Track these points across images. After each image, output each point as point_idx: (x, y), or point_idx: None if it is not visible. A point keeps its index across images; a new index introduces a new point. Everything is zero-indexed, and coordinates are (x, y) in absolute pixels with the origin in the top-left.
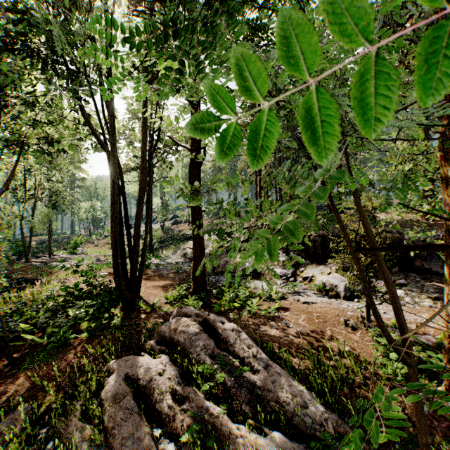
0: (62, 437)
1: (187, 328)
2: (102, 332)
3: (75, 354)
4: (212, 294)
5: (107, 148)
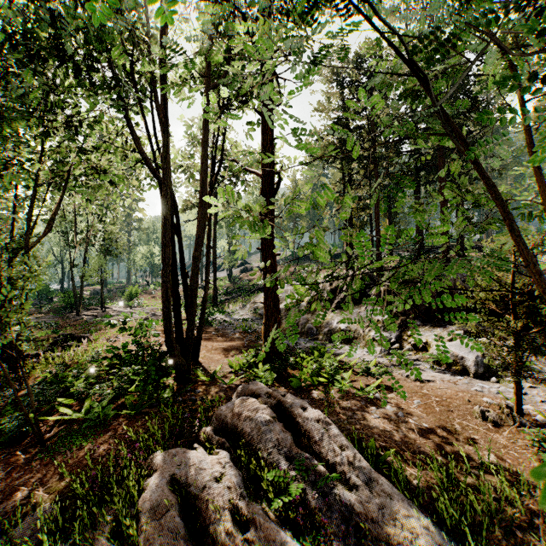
0: None
1: (255, 414)
2: (149, 408)
3: (114, 437)
4: (289, 364)
5: (158, 177)
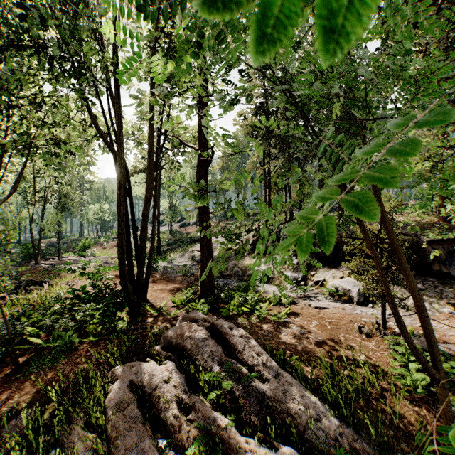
0: (64, 446)
1: (194, 334)
2: (108, 336)
3: (80, 358)
4: (220, 298)
5: (113, 149)
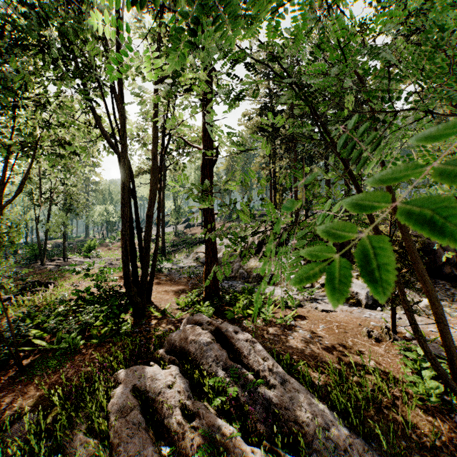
0: (66, 452)
1: (198, 337)
2: (111, 338)
3: (84, 361)
4: (225, 301)
5: (117, 150)
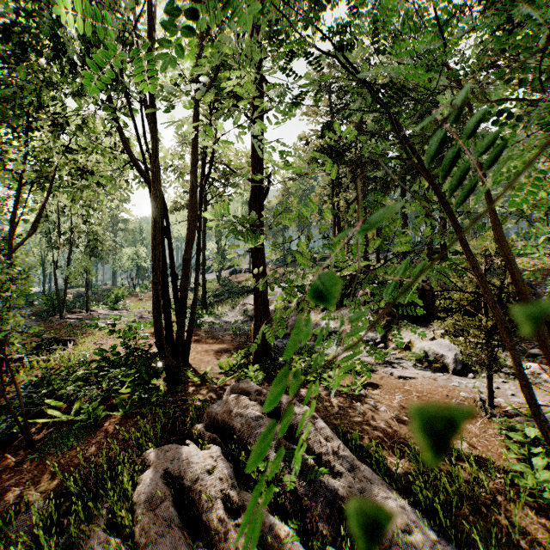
0: None
1: (245, 410)
2: (140, 409)
3: (106, 437)
4: (278, 364)
5: (148, 180)
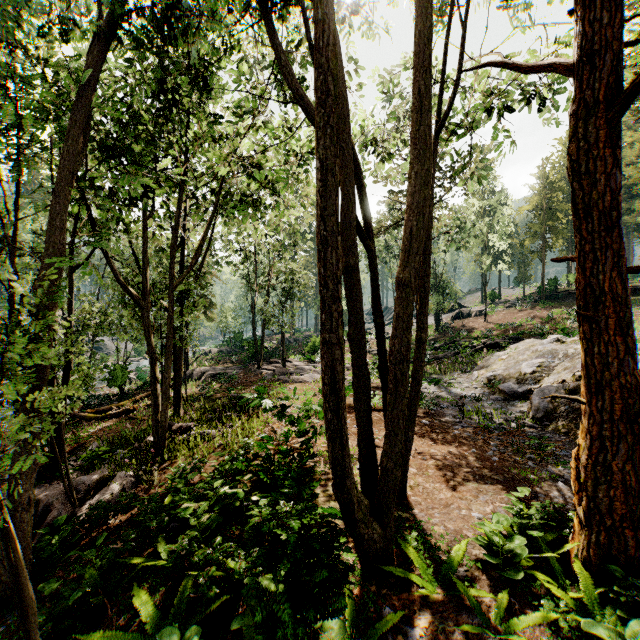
0: None
1: None
2: None
3: None
4: None
5: None
